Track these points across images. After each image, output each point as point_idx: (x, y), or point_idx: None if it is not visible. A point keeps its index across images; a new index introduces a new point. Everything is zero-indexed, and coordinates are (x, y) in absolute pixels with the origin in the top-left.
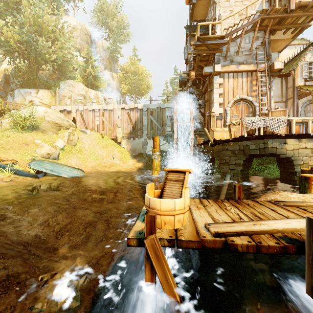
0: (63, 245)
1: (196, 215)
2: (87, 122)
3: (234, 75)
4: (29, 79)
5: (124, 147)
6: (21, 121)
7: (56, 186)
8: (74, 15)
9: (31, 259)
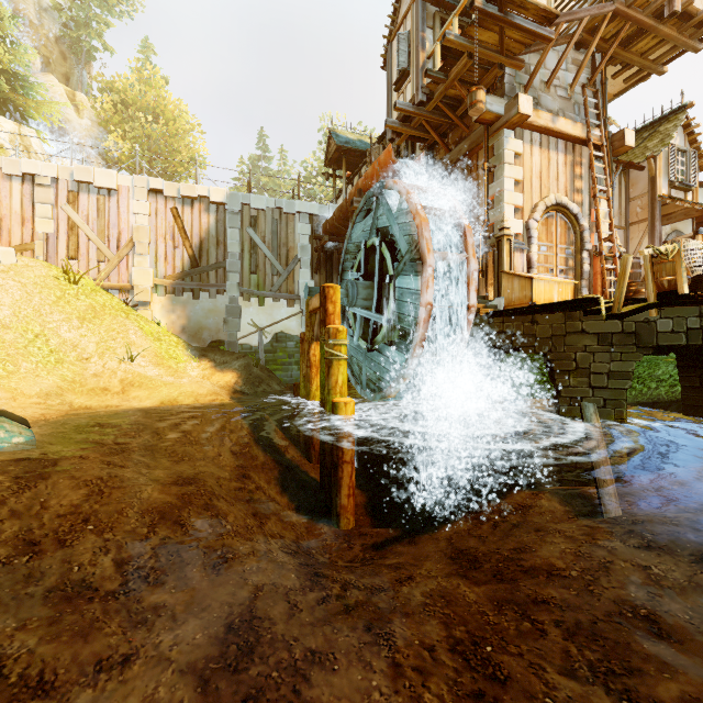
0: None
1: None
2: None
3: (543, 140)
4: None
5: (160, 321)
6: None
7: None
8: None
9: None
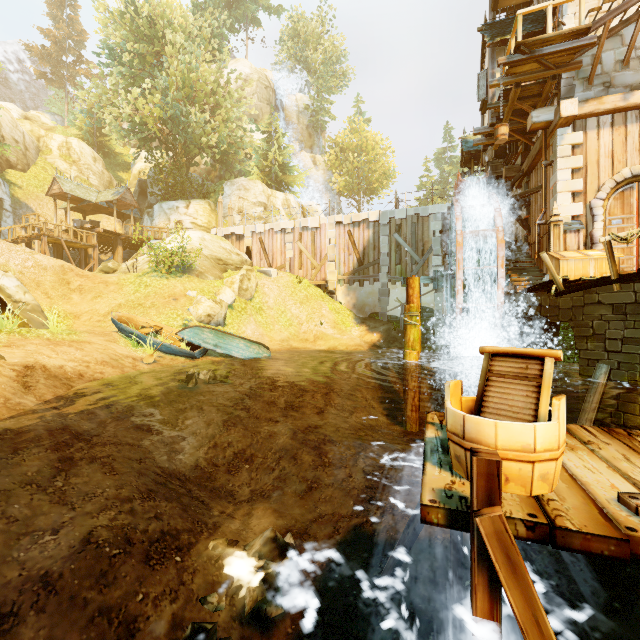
0: (240, 487)
1: (575, 466)
2: (272, 255)
3: (617, 118)
4: (175, 185)
5: (341, 301)
6: (167, 258)
7: (224, 374)
8: (246, 57)
9: (193, 507)
